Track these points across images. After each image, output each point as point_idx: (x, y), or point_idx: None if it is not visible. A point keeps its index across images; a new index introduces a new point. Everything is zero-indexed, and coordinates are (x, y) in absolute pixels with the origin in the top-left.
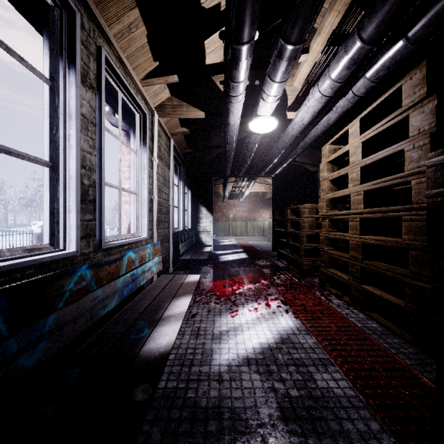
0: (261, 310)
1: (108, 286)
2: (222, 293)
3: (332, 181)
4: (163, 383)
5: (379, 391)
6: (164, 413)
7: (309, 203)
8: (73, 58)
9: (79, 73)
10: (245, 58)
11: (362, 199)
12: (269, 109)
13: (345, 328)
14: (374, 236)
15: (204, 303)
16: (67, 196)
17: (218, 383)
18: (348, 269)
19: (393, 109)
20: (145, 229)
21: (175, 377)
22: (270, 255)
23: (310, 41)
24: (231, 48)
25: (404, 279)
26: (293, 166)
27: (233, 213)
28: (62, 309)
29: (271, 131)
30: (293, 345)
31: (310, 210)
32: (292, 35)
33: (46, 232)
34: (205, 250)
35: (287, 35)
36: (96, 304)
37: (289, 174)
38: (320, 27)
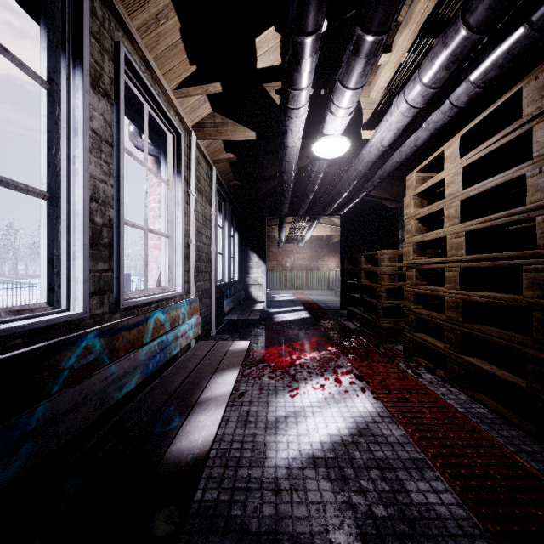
0: (329, 388)
1: (126, 359)
2: (278, 364)
3: (421, 219)
4: (199, 494)
5: (499, 511)
6: (199, 541)
7: (387, 249)
8: (79, 54)
9: (88, 74)
10: (309, 55)
11: (463, 242)
12: (339, 127)
13: (442, 414)
14: (480, 291)
15: (255, 378)
16: (72, 239)
17: (274, 495)
18: (442, 334)
19: (506, 122)
20: (179, 281)
21: (216, 484)
22: (338, 314)
23: (392, 39)
24: (291, 41)
25: (526, 350)
26: (367, 201)
27: (291, 261)
28: (57, 395)
29: (340, 157)
30: (374, 439)
31: (391, 257)
32: (373, 20)
33: (43, 287)
34: (256, 308)
35: (367, 21)
36: (109, 384)
37: (362, 212)
38: (408, 16)
